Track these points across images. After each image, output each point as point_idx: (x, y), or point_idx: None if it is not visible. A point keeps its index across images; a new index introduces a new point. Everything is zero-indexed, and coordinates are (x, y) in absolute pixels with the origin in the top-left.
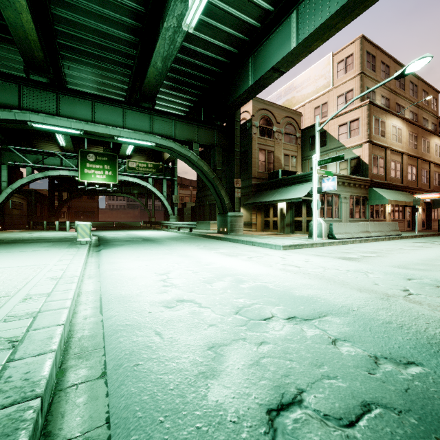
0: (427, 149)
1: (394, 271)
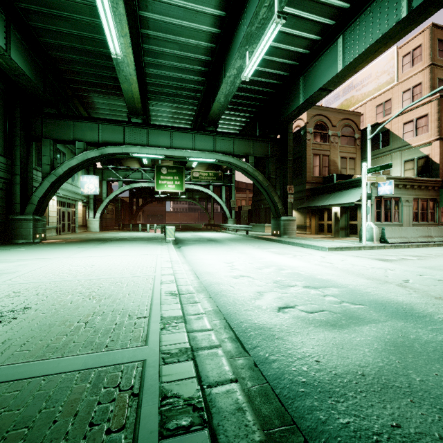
0: None
1: (416, 270)
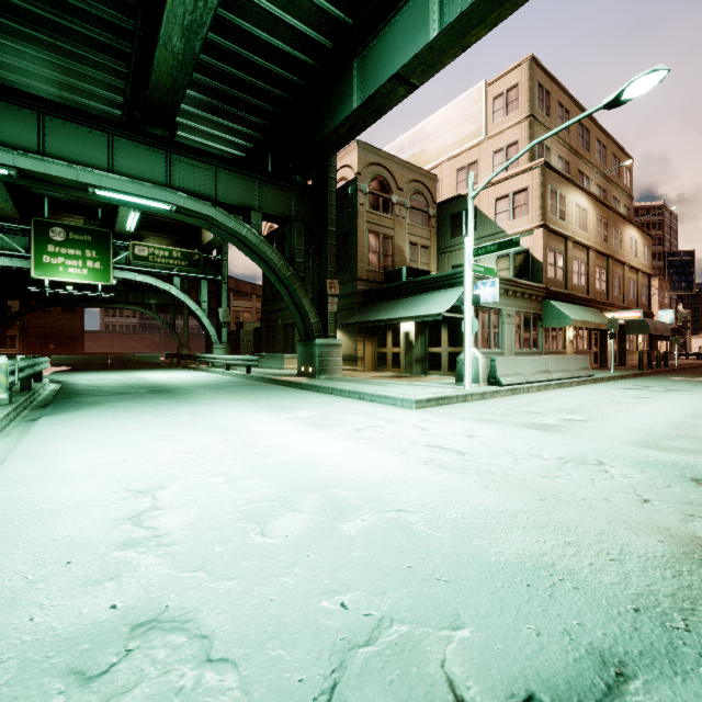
0: (621, 244)
1: (648, 457)
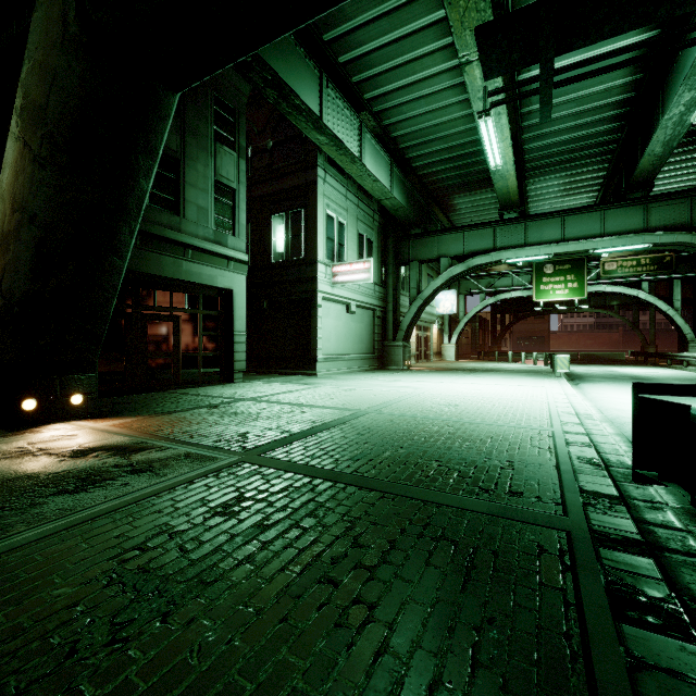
0: None
1: None
